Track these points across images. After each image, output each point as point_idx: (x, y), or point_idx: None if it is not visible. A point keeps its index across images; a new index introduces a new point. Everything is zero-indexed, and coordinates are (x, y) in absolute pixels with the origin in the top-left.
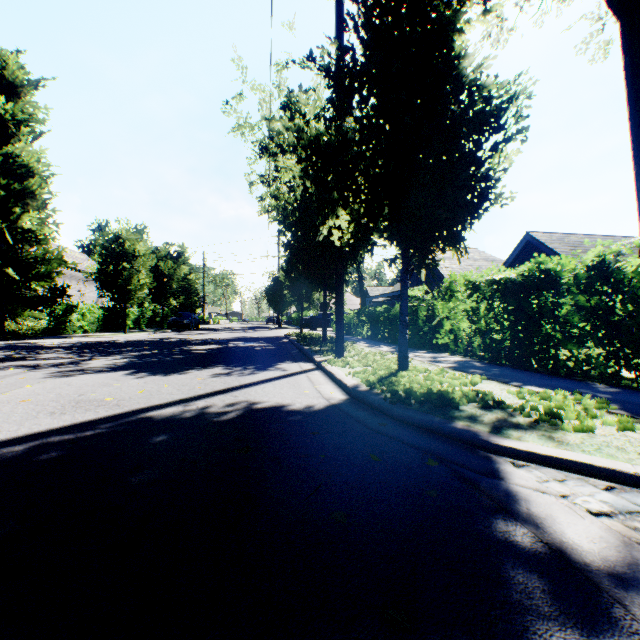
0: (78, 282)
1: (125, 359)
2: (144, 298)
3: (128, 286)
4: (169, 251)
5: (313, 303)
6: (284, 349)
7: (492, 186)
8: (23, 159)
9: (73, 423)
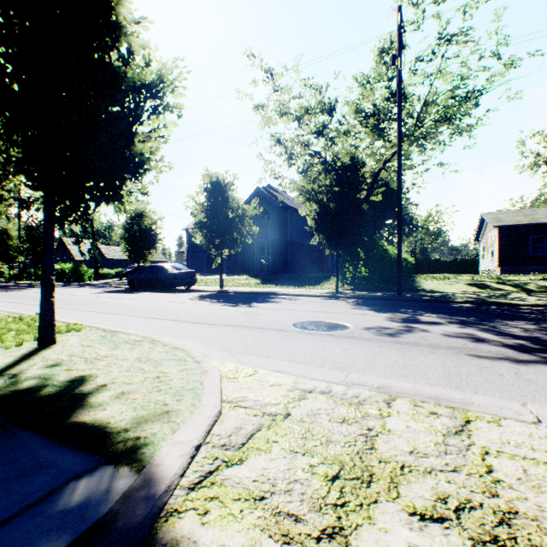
0: None
1: None
2: None
3: None
4: None
5: None
6: None
7: None
8: None
9: None
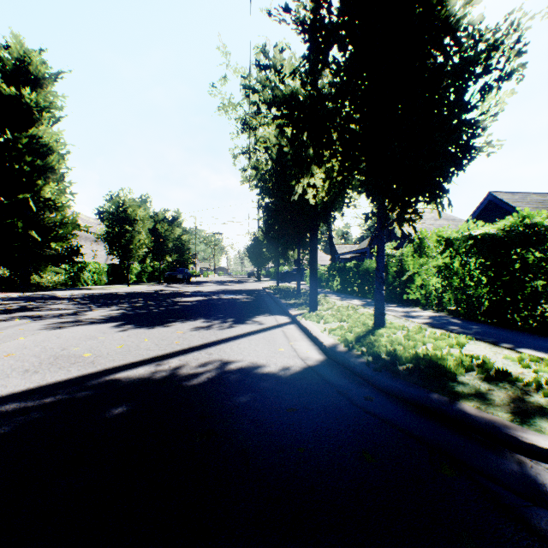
0: (92, 243)
1: (119, 310)
2: (146, 256)
3: (130, 245)
4: (165, 216)
5: (288, 259)
6: (262, 301)
7: (477, 135)
8: (45, 140)
9: (39, 385)
